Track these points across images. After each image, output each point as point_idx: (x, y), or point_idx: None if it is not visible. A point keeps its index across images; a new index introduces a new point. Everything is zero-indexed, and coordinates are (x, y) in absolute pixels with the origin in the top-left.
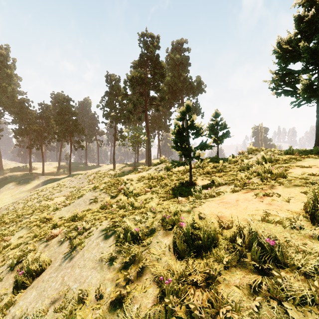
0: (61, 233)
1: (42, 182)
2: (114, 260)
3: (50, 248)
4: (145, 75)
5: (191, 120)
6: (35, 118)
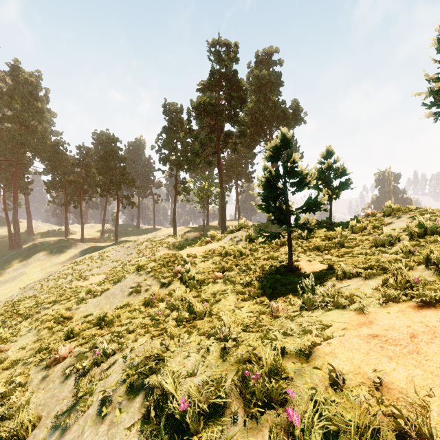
0: (72, 354)
1: (80, 252)
2: None
3: (48, 384)
4: (218, 101)
5: (291, 161)
6: (72, 166)
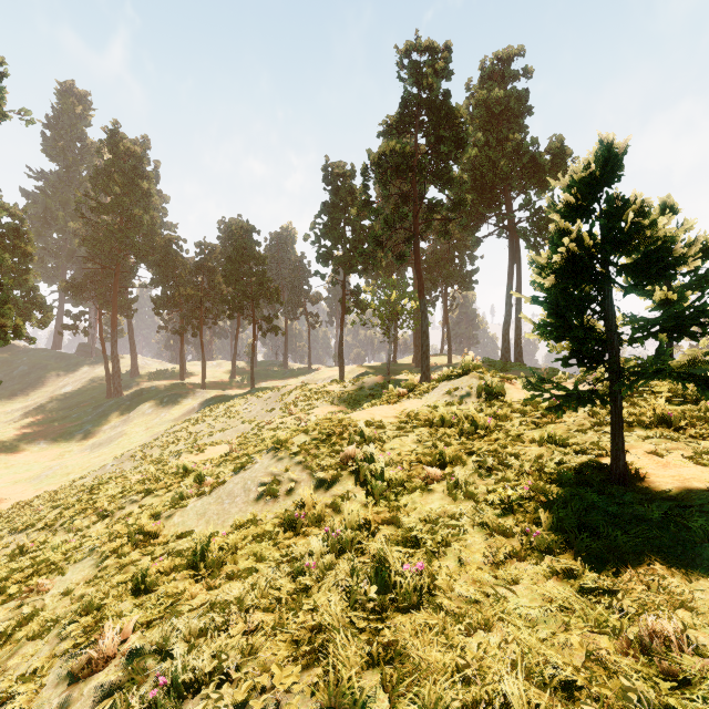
0: (124, 651)
1: (200, 403)
2: None
3: None
4: (415, 149)
5: (634, 208)
6: (190, 273)
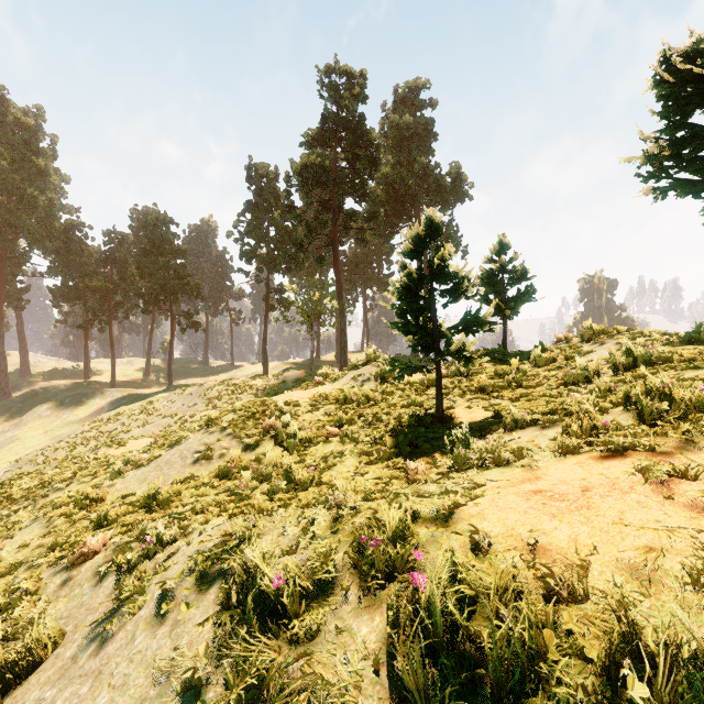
0: (108, 547)
1: (110, 403)
2: (202, 685)
3: (72, 590)
4: (334, 162)
5: (440, 257)
6: (97, 263)
